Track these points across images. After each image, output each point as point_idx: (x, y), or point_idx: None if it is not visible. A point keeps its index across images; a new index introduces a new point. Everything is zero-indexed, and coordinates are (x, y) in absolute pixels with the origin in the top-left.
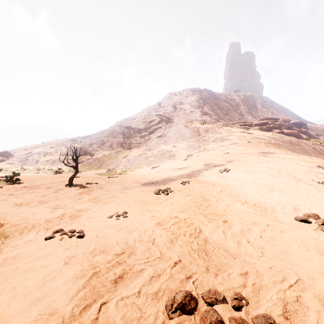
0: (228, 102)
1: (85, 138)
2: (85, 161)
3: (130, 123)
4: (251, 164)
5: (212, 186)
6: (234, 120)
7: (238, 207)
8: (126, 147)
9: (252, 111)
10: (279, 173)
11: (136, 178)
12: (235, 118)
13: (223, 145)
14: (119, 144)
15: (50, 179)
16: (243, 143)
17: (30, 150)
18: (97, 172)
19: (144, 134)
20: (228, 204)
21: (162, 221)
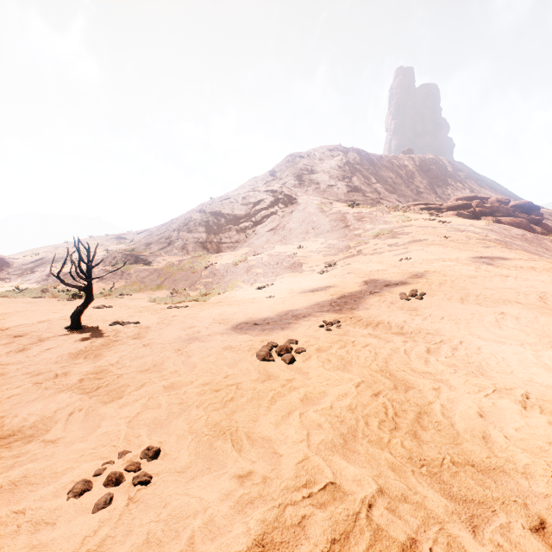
0: (394, 170)
1: (141, 234)
2: (135, 275)
3: (219, 206)
4: (468, 282)
5: (398, 334)
6: (405, 201)
7: (523, 426)
8: (212, 248)
9: (436, 186)
10: (544, 302)
11: (223, 310)
12: (407, 198)
13: (396, 243)
14: (200, 244)
15: (47, 313)
16: (436, 239)
17: (42, 254)
18: (154, 296)
19: (244, 225)
20: (480, 407)
21: (279, 522)
